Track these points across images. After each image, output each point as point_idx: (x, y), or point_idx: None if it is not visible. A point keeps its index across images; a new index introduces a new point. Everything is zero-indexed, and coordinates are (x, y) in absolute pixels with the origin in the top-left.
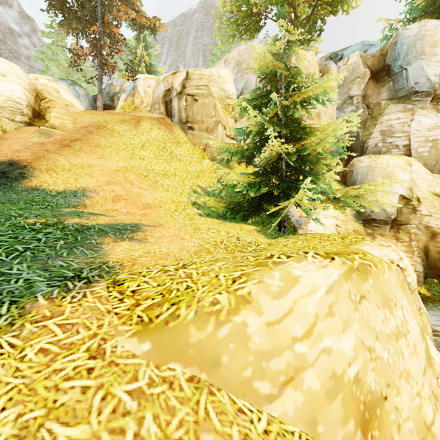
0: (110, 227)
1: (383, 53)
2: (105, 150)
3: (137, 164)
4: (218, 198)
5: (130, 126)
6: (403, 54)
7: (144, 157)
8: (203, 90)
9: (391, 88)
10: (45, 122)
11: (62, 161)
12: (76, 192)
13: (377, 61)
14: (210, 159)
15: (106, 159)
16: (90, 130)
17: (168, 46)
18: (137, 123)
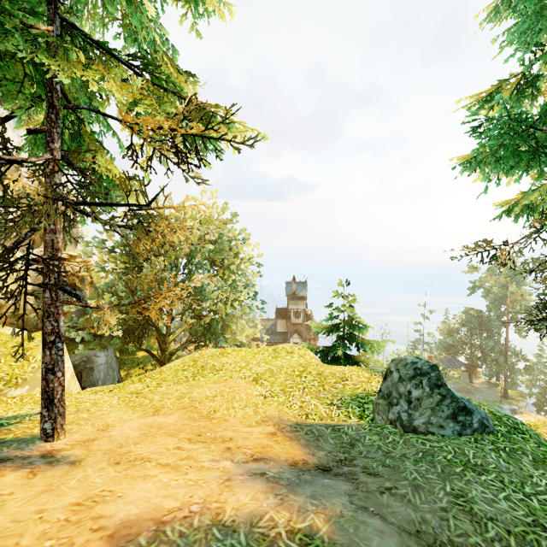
0: None
1: None
2: None
3: None
4: None
5: None
6: None
7: None
8: None
9: None
10: None
11: None
12: None
13: None
14: None
15: None
16: None
17: None
18: None
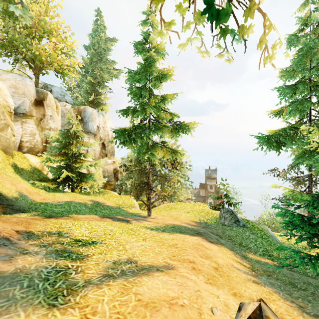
0: (96, 202)
1: (80, 111)
2: None
3: None
4: (25, 178)
5: None
6: (87, 117)
7: None
8: None
9: (83, 126)
10: None
11: None
12: (21, 194)
13: (77, 112)
14: (1, 149)
15: None
16: None
17: None
18: None
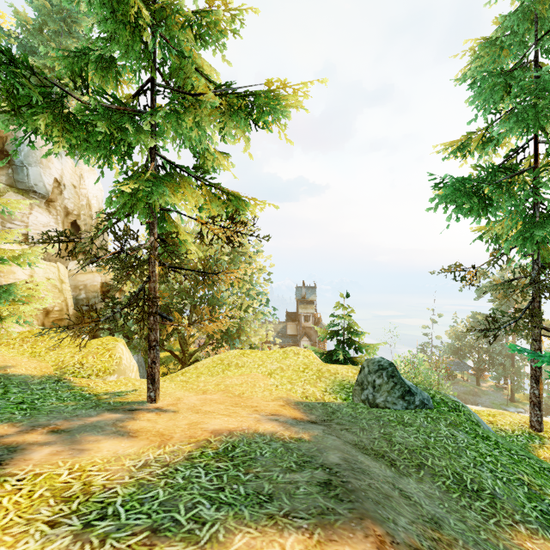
0: None
1: (3, 136)
2: None
3: None
4: None
5: None
6: (25, 153)
7: None
8: None
9: (11, 175)
10: None
11: None
12: None
13: None
14: None
15: None
16: None
17: None
18: None
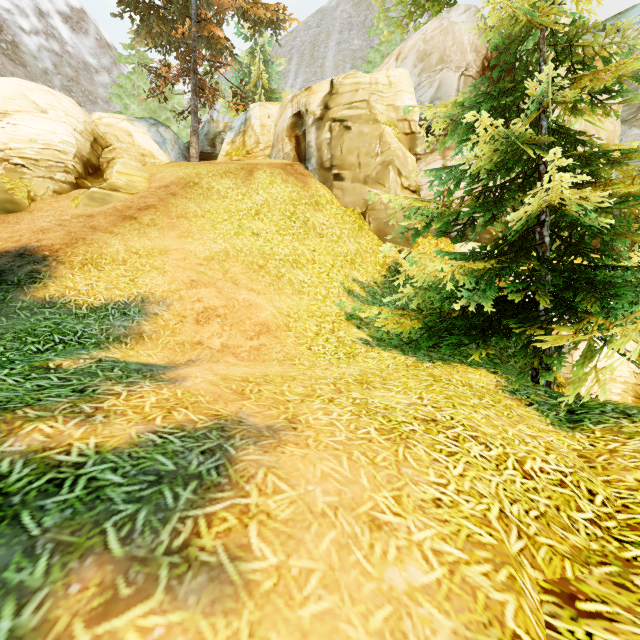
0: (131, 470)
1: None
2: (193, 223)
3: (246, 245)
4: (392, 302)
5: (237, 180)
6: None
7: (260, 231)
8: (360, 109)
9: None
10: (103, 182)
11: (115, 245)
12: (128, 305)
13: None
14: (373, 230)
15: (194, 238)
16: (172, 191)
17: (297, 60)
18: (248, 174)
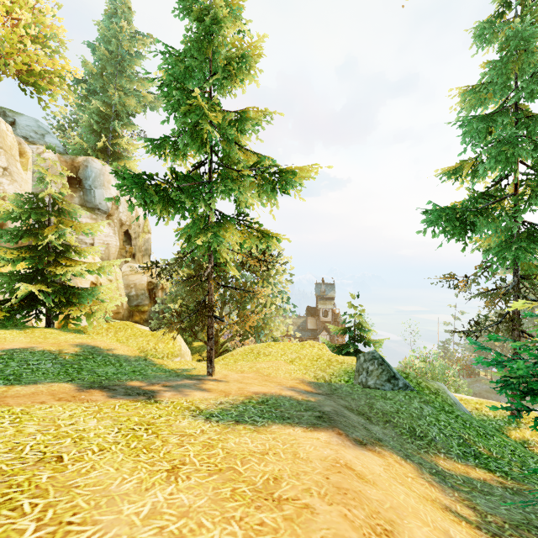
0: (89, 349)
1: (76, 166)
2: None
3: None
4: None
5: None
6: (92, 178)
7: None
8: None
9: (82, 197)
10: None
11: None
12: None
13: (70, 168)
14: None
15: None
16: None
17: None
18: None
